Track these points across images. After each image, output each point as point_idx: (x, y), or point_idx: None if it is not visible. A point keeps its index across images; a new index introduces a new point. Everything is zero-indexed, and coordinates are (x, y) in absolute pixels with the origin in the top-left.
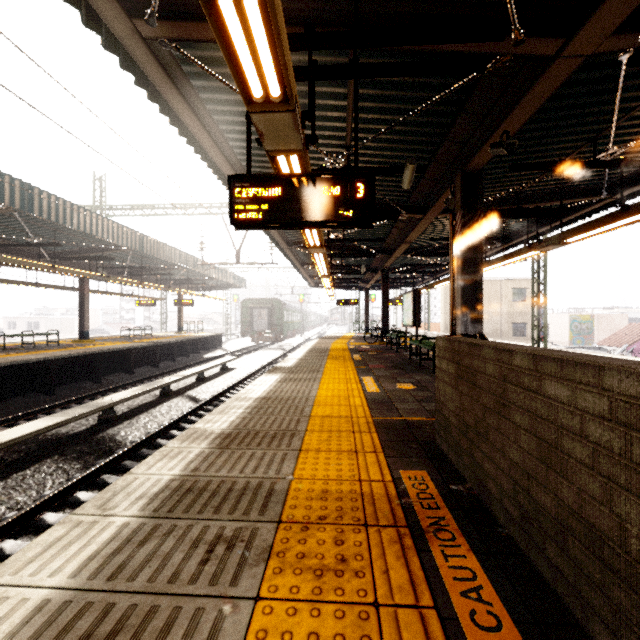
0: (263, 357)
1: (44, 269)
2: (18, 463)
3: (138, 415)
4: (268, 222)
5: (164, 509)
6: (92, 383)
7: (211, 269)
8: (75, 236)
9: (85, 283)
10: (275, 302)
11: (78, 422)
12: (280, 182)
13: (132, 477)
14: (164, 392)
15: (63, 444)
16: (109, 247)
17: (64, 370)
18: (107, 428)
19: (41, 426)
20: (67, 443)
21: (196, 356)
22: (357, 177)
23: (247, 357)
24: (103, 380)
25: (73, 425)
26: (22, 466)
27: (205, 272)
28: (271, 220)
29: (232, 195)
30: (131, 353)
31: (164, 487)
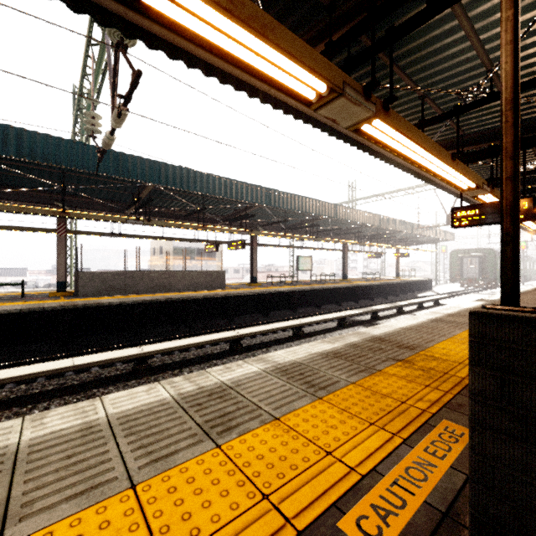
0: (472, 299)
1: (335, 242)
2: (349, 325)
3: (388, 318)
4: (471, 225)
5: (433, 321)
6: (354, 303)
7: (424, 229)
8: (346, 223)
9: (345, 247)
10: (487, 251)
11: (361, 317)
12: (477, 207)
13: (418, 316)
14: (399, 310)
15: (361, 322)
16: (362, 226)
17: (342, 294)
18: (376, 321)
19: (355, 312)
20: (363, 322)
21: (411, 294)
22: (523, 199)
23: (456, 298)
24: (359, 302)
25: (360, 317)
26: (352, 326)
27: (419, 232)
28: (472, 224)
29: (452, 216)
30: (372, 288)
31: (430, 319)
